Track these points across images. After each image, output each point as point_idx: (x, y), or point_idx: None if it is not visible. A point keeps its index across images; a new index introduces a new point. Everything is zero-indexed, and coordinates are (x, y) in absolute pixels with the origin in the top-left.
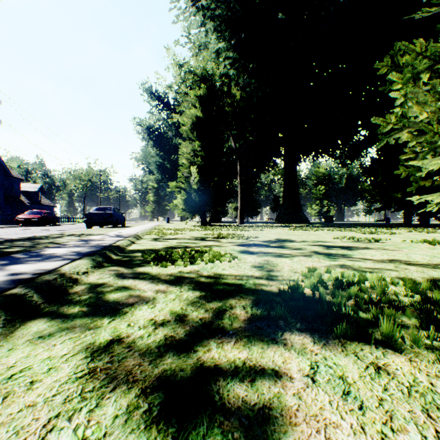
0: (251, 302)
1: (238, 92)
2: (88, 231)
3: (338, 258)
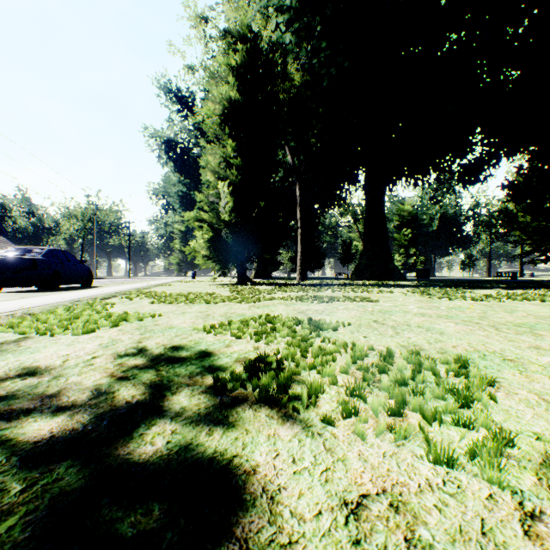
0: None
1: (298, 74)
2: None
3: None
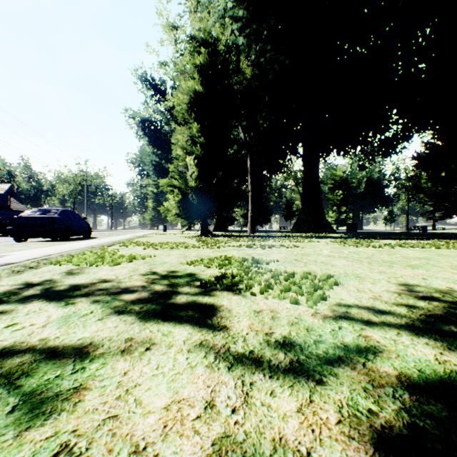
0: None
1: (249, 69)
2: None
3: None
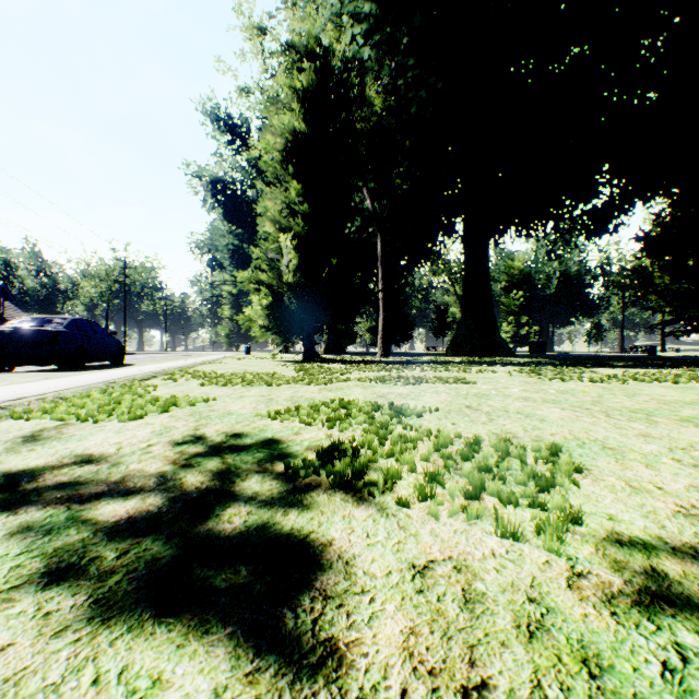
0: None
1: (380, 98)
2: None
3: None
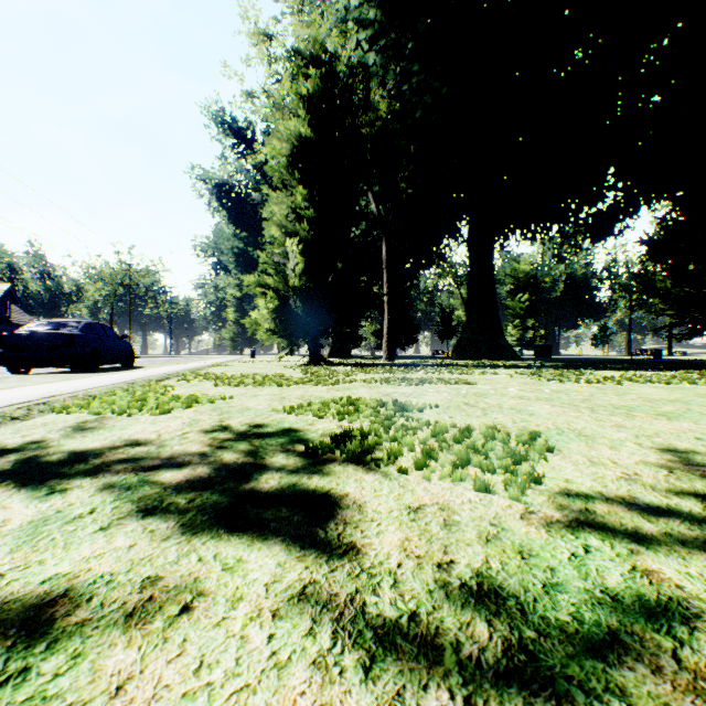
0: None
1: (385, 102)
2: None
3: None
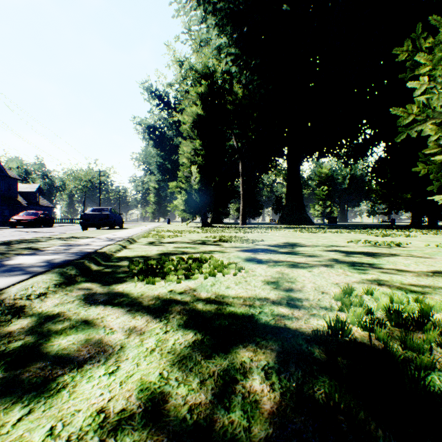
0: (275, 359)
1: (241, 90)
2: (81, 233)
3: (367, 270)
